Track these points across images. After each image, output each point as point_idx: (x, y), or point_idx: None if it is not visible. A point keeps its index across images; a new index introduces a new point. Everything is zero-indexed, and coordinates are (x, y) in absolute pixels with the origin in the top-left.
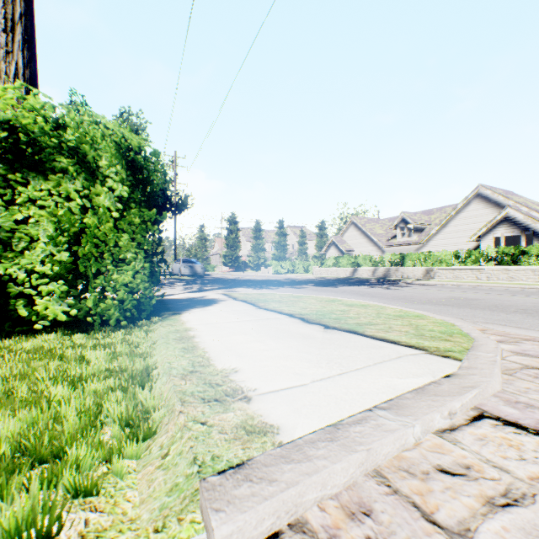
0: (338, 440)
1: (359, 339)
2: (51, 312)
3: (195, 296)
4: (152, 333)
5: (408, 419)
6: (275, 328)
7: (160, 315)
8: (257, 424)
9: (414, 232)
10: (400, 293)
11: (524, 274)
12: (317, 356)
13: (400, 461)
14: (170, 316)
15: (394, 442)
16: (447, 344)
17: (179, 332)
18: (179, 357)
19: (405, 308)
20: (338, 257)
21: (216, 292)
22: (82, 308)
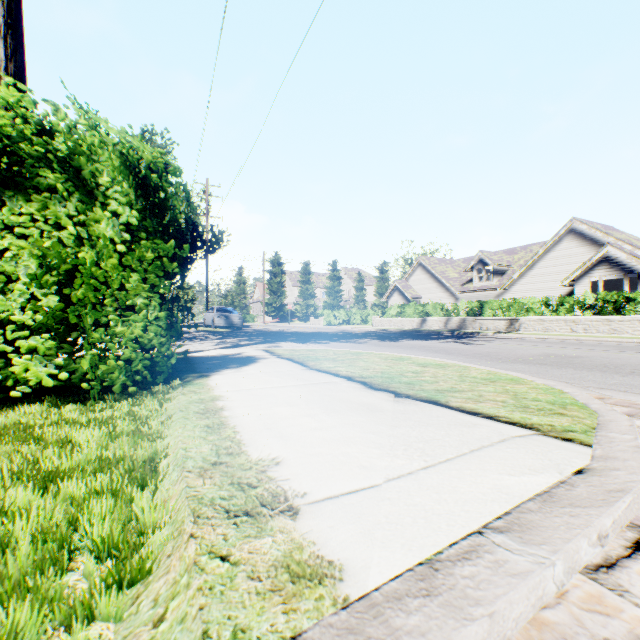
0: (439, 595)
1: (443, 413)
2: (34, 376)
3: (230, 352)
4: (169, 404)
5: (542, 552)
6: (330, 396)
7: (182, 378)
8: (307, 559)
9: (494, 276)
10: (482, 349)
11: (629, 326)
12: (390, 439)
13: (541, 632)
14: (195, 379)
15: (528, 596)
16: (563, 419)
17: (204, 402)
18: (200, 440)
19: (494, 369)
20: (403, 305)
21: (255, 348)
22: (77, 370)
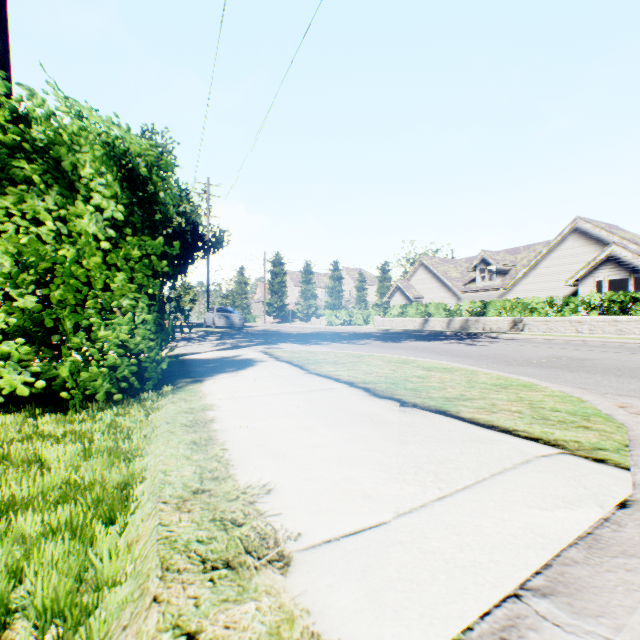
0: None
1: (454, 426)
2: (8, 385)
3: (227, 354)
4: (156, 413)
5: (602, 629)
6: (331, 405)
7: (175, 383)
8: (299, 639)
9: (497, 275)
10: (487, 350)
11: (636, 327)
12: (398, 459)
13: None
14: (187, 385)
15: None
16: (590, 434)
17: (194, 412)
18: (183, 460)
19: (503, 373)
20: (405, 305)
21: (254, 350)
22: (58, 377)
